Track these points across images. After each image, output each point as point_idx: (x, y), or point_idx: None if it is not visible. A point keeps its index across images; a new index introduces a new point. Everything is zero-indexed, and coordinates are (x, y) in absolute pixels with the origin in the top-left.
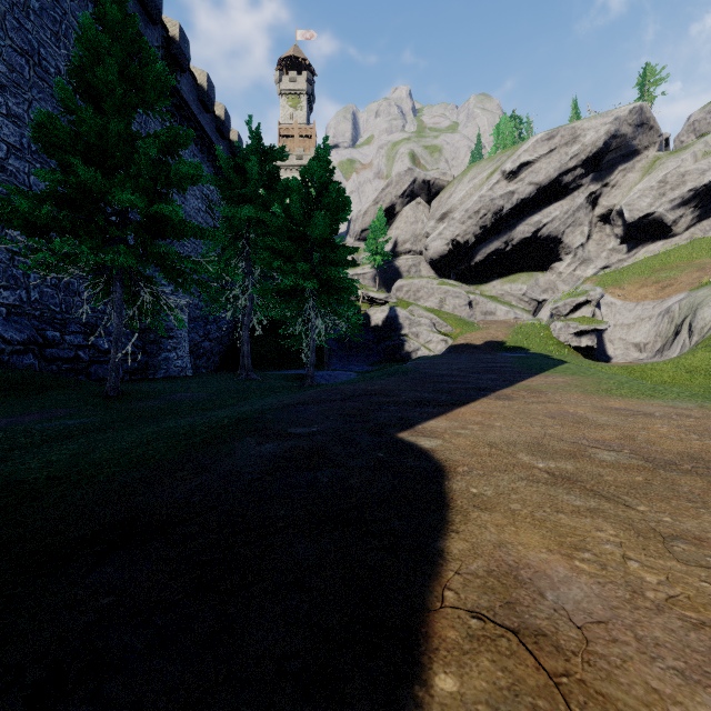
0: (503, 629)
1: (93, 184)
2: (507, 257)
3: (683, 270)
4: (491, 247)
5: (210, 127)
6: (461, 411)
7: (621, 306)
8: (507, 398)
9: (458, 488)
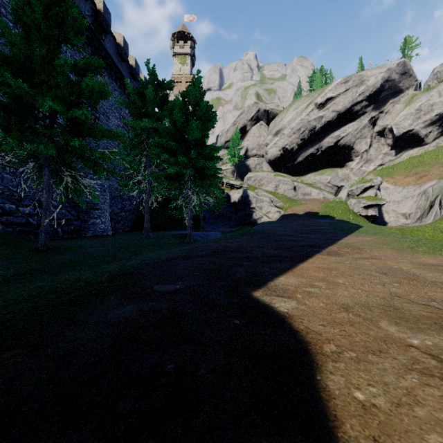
0: None
1: (23, 93)
2: (318, 158)
3: (433, 166)
4: (308, 152)
5: (125, 71)
6: (304, 267)
7: (393, 189)
8: (336, 254)
9: (336, 389)
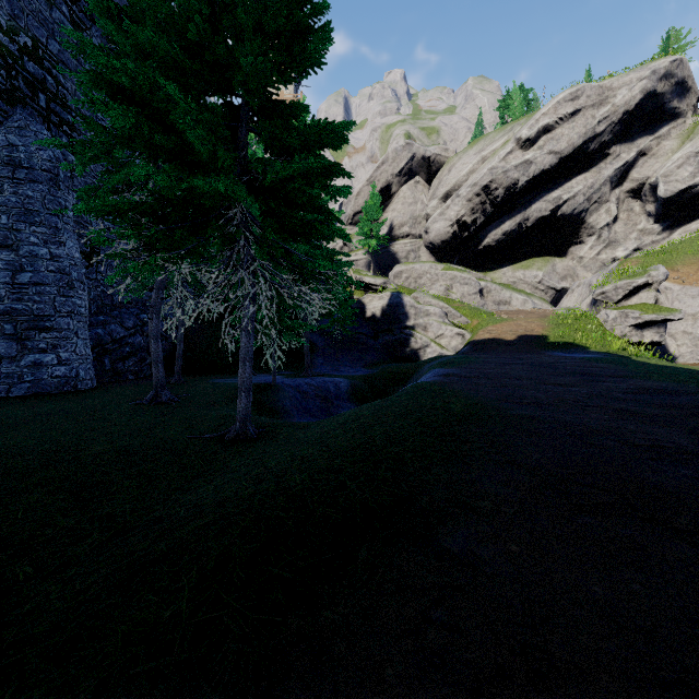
0: None
1: None
2: (520, 239)
3: None
4: (502, 227)
5: None
6: None
7: (679, 291)
8: None
9: None
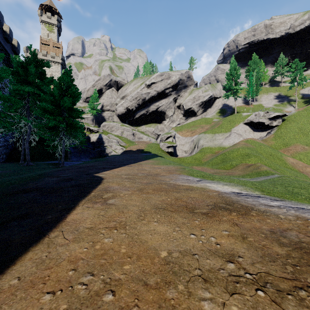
0: (103, 190)
1: None
2: (147, 117)
3: (198, 127)
4: (141, 112)
5: None
6: (115, 169)
7: (181, 138)
8: (130, 166)
9: (105, 180)
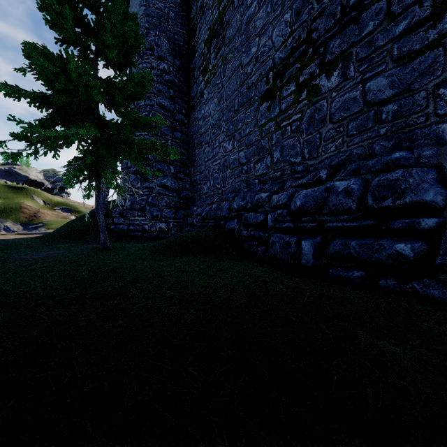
0: None
1: None
2: None
3: None
4: None
5: None
6: None
7: None
8: None
9: None
